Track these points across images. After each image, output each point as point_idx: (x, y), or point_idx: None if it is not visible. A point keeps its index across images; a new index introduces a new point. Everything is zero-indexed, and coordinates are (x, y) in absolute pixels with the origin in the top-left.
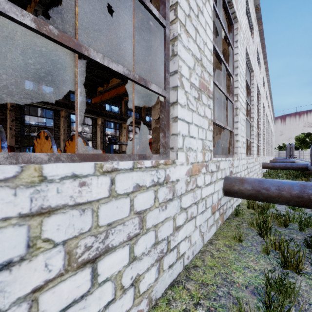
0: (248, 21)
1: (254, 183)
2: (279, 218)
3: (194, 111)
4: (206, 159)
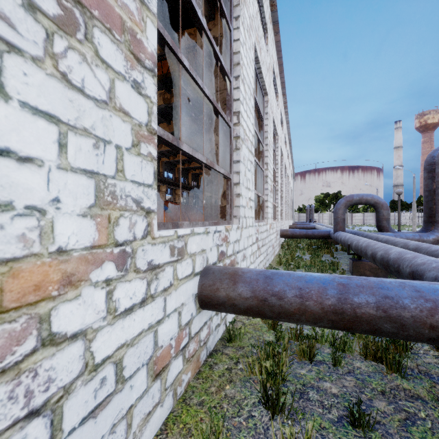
0: (260, 14)
1: (256, 281)
2: (300, 344)
3: (26, 54)
4: (122, 237)
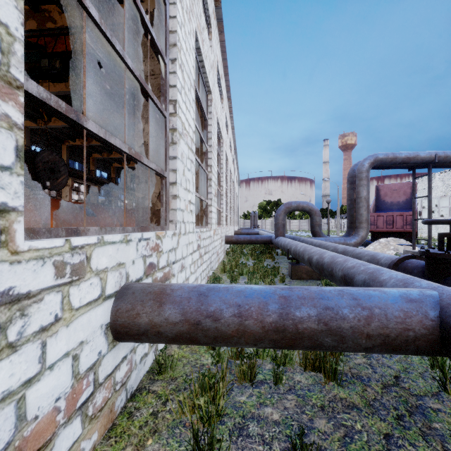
0: (204, 5)
1: (188, 301)
2: (241, 365)
3: None
4: None
